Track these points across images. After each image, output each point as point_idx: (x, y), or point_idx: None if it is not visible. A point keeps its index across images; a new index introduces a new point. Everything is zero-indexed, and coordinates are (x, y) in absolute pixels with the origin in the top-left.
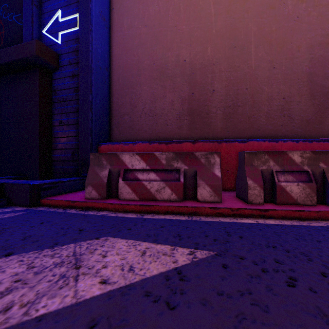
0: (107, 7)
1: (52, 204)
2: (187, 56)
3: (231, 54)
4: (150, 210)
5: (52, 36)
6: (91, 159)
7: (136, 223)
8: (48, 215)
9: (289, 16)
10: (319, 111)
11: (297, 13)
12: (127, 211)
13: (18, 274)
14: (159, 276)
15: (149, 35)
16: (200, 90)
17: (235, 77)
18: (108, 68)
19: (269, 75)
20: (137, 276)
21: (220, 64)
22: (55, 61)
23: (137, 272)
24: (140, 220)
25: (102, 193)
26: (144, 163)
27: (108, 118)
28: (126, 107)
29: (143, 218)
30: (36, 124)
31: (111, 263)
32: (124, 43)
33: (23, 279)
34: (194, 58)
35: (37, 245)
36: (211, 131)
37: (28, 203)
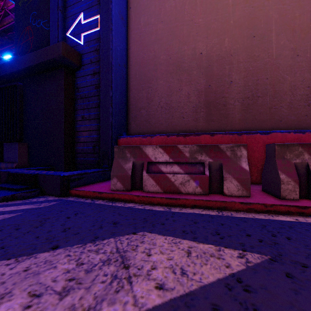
0: (124, 7)
1: (80, 195)
2: (203, 48)
3: (250, 44)
4: (176, 203)
5: (75, 37)
6: (116, 152)
7: (167, 217)
8: (79, 206)
9: None
10: None
11: None
12: (153, 204)
13: (70, 271)
14: (218, 283)
15: (165, 30)
16: (217, 82)
17: (255, 67)
18: (125, 64)
19: (291, 64)
20: (193, 282)
21: (238, 55)
22: (78, 60)
23: (192, 277)
24: (169, 214)
25: (127, 184)
26: (167, 156)
27: (125, 112)
28: (142, 101)
29: (172, 211)
30: (61, 119)
31: (159, 263)
32: (141, 40)
33: (76, 277)
34: (210, 50)
35: (78, 239)
36: (228, 123)
37: (58, 193)
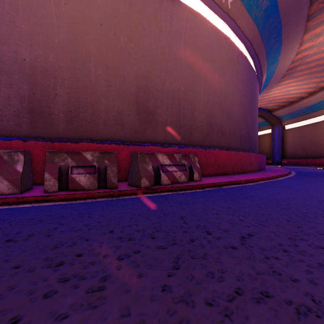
0: None
1: None
2: (27, 56)
3: (73, 66)
4: None
5: None
6: None
7: None
8: None
9: (122, 50)
10: (143, 123)
11: (127, 49)
12: None
13: None
14: None
15: None
16: (42, 91)
17: (77, 86)
18: None
19: (106, 91)
20: None
21: (63, 72)
22: None
23: None
24: None
25: None
26: None
27: None
28: None
29: None
30: None
31: None
32: None
33: None
34: (35, 60)
35: None
36: (53, 131)
37: None
